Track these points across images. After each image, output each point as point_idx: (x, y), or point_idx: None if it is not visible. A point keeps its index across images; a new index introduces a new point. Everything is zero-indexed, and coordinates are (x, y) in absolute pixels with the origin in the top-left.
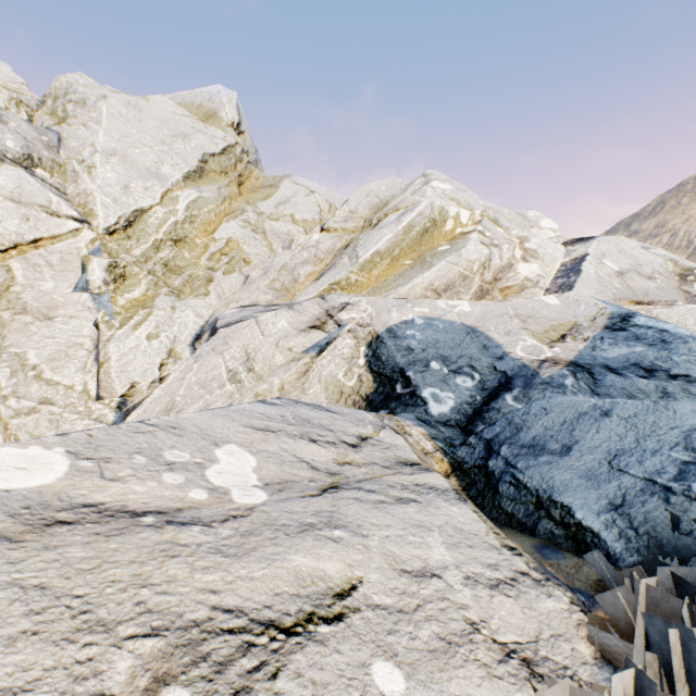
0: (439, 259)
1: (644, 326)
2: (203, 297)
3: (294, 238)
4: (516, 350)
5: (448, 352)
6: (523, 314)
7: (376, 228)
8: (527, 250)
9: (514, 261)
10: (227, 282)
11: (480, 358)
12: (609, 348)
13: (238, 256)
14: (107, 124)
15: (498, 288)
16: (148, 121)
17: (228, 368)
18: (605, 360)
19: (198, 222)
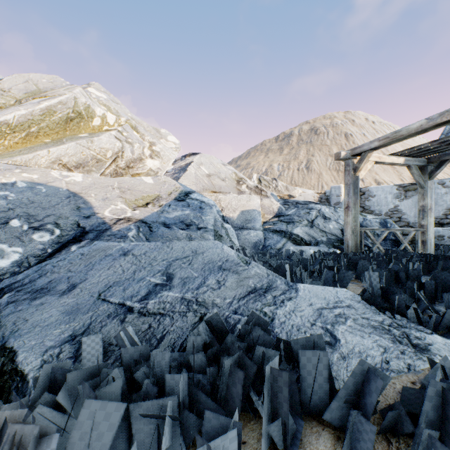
0: (72, 141)
1: (195, 199)
2: None
3: None
4: (105, 211)
5: (38, 212)
6: (125, 187)
7: (17, 105)
8: (154, 151)
9: (145, 157)
10: None
11: (68, 217)
12: (172, 211)
13: None
14: None
15: (131, 174)
16: None
17: None
18: (165, 219)
19: None
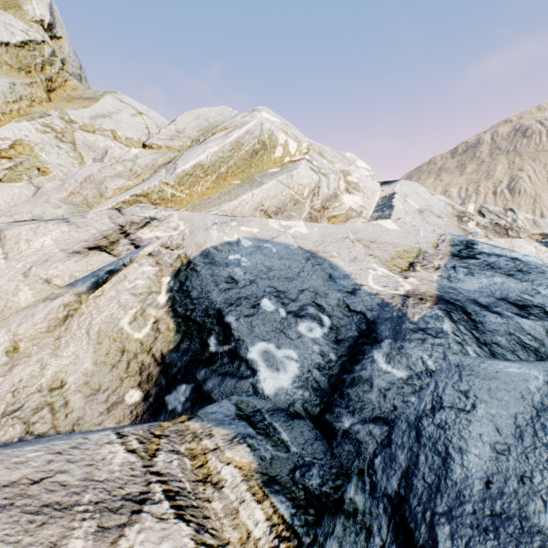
0: (270, 178)
1: (492, 254)
2: None
3: (108, 150)
4: (368, 281)
5: (285, 285)
6: (365, 239)
7: (202, 144)
8: (350, 183)
9: (339, 192)
10: (6, 191)
11: (327, 292)
12: (466, 278)
13: (29, 162)
14: None
15: (326, 217)
16: None
17: None
18: (470, 294)
19: None
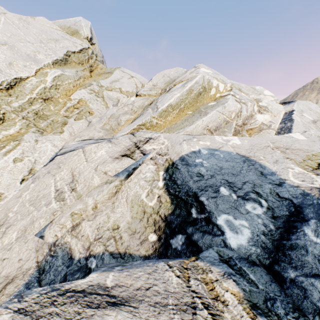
0: (211, 109)
1: None
2: (59, 134)
3: (119, 100)
4: (289, 177)
5: (233, 179)
6: (281, 147)
7: (169, 92)
8: (261, 106)
9: (254, 113)
10: (77, 125)
11: (261, 184)
12: None
13: (85, 109)
14: (2, 27)
15: (245, 129)
16: (32, 29)
17: (57, 187)
18: None
19: (61, 89)
